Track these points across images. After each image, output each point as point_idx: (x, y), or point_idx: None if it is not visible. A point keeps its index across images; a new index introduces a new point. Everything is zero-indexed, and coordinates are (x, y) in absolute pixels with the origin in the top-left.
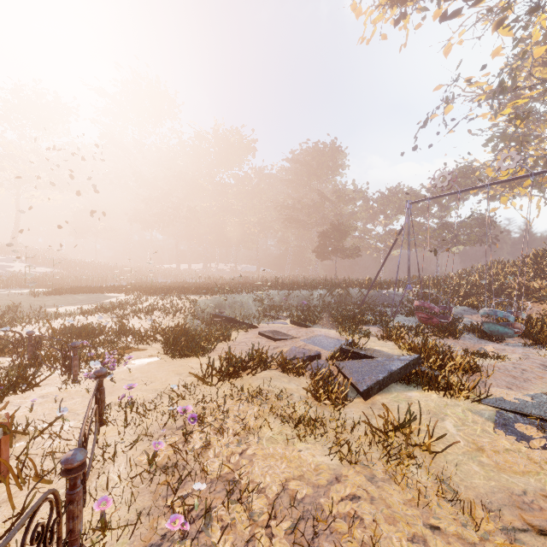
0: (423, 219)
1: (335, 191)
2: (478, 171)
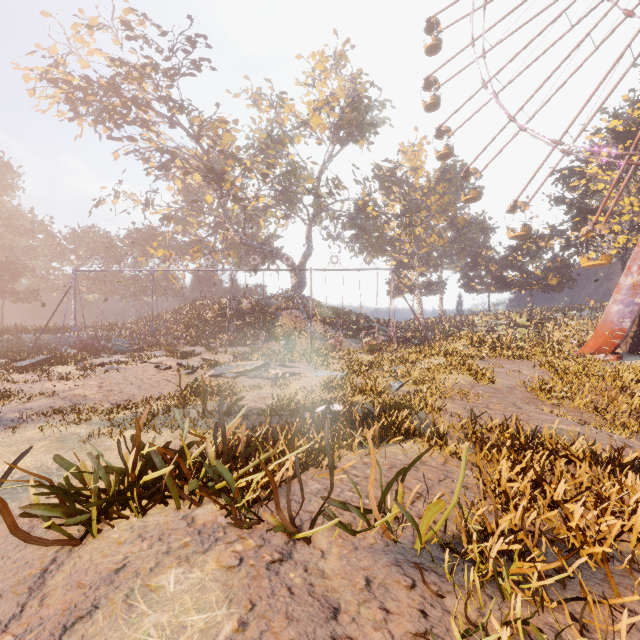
0: (119, 267)
1: (2, 217)
2: (161, 237)
